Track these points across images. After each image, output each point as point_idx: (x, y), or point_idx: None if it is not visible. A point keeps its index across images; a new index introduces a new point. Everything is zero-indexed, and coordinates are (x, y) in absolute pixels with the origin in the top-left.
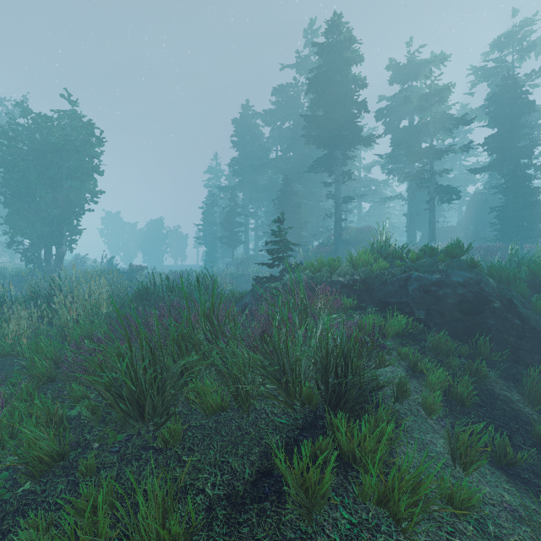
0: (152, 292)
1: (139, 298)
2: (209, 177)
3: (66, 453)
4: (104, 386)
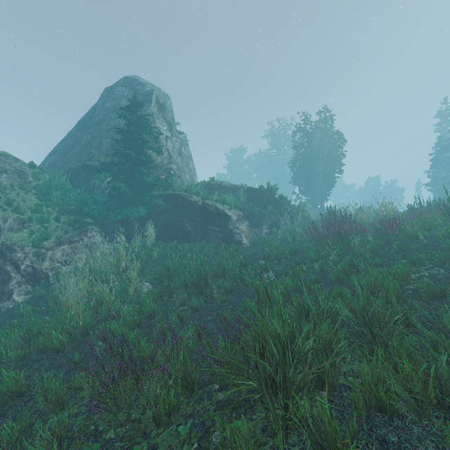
0: (423, 206)
1: (409, 213)
2: (436, 125)
3: (431, 230)
4: (446, 210)
